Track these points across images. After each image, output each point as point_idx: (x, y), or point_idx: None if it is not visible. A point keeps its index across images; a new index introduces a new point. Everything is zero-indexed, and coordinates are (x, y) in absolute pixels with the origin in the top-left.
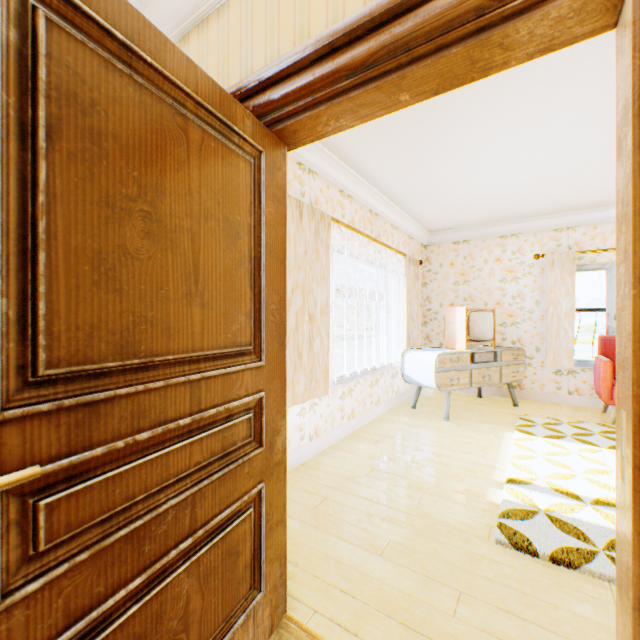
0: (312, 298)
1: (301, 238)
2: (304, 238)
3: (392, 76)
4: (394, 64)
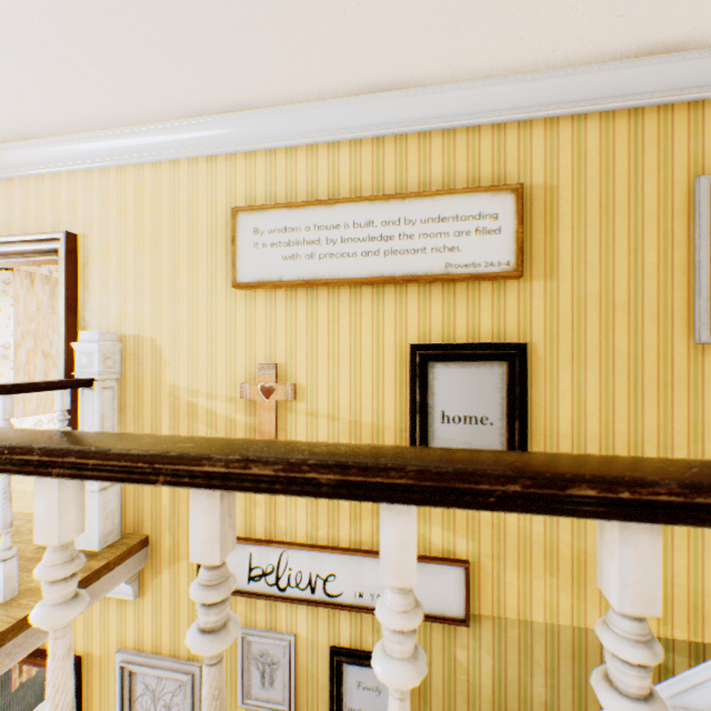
0: (49, 341)
1: (34, 299)
2: (37, 298)
3: (3, 261)
4: (2, 258)
